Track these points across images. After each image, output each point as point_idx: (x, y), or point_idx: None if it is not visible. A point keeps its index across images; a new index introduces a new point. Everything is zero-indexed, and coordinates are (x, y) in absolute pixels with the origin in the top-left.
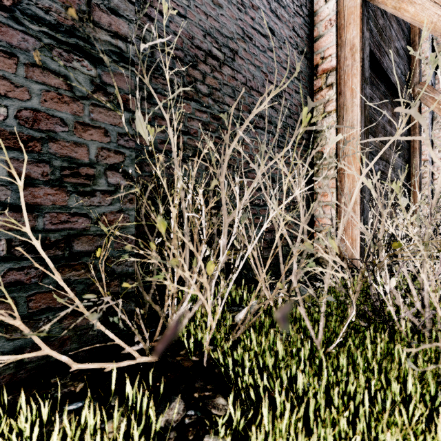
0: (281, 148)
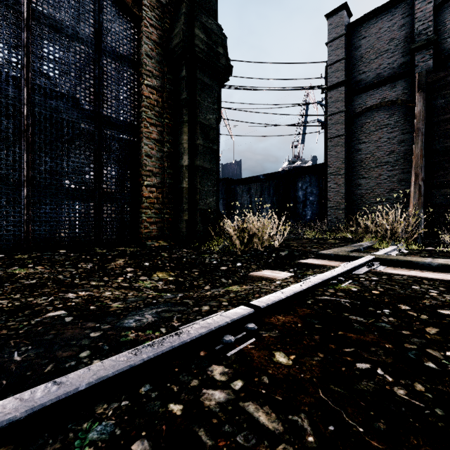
0: (393, 204)
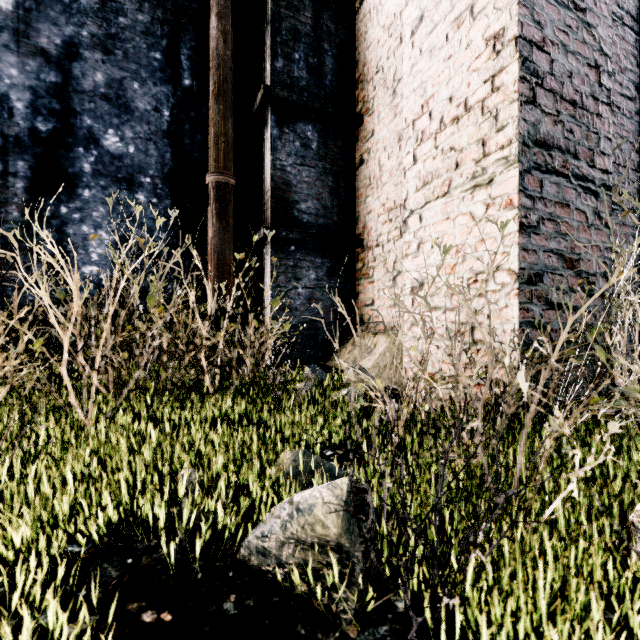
0: None
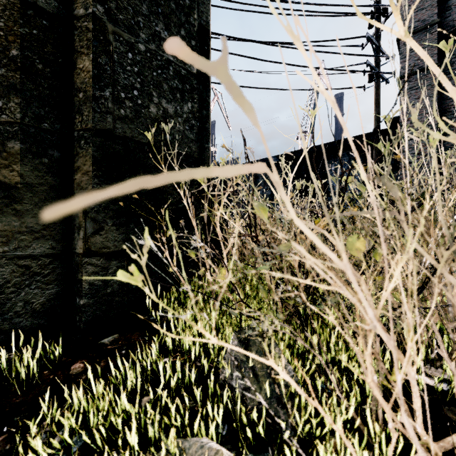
0: None
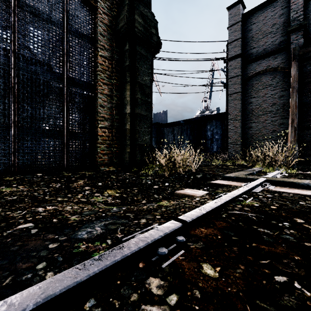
0: (275, 141)
